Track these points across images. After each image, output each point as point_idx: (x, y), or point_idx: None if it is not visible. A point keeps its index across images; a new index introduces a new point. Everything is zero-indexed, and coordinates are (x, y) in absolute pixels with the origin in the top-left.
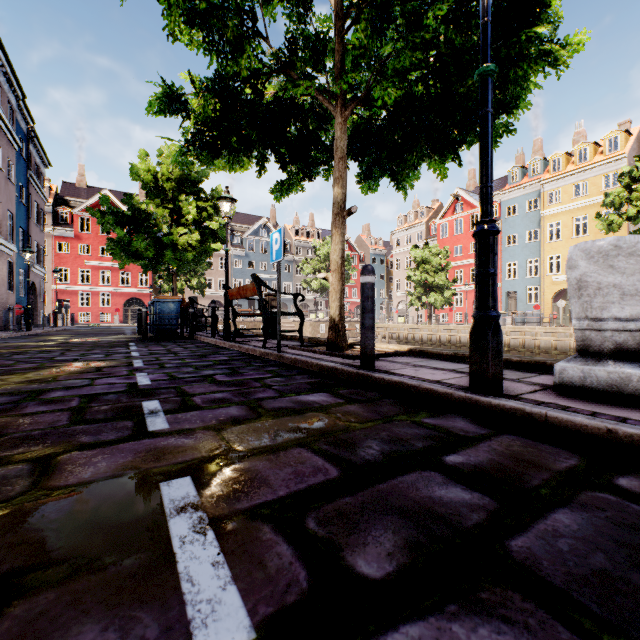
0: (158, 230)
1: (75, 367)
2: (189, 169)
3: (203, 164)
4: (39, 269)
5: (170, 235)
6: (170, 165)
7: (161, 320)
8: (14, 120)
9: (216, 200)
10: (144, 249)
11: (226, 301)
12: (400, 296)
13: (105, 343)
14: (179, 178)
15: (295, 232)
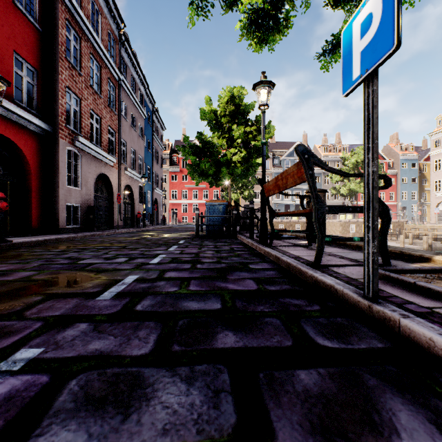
0: (217, 154)
1: (35, 288)
2: (238, 103)
3: (227, 10)
4: (159, 190)
5: (225, 156)
6: (225, 103)
7: (210, 221)
8: (143, 101)
9: (259, 124)
10: (208, 168)
11: (262, 199)
12: (440, 197)
13: (164, 240)
14: (232, 113)
15: (323, 149)
